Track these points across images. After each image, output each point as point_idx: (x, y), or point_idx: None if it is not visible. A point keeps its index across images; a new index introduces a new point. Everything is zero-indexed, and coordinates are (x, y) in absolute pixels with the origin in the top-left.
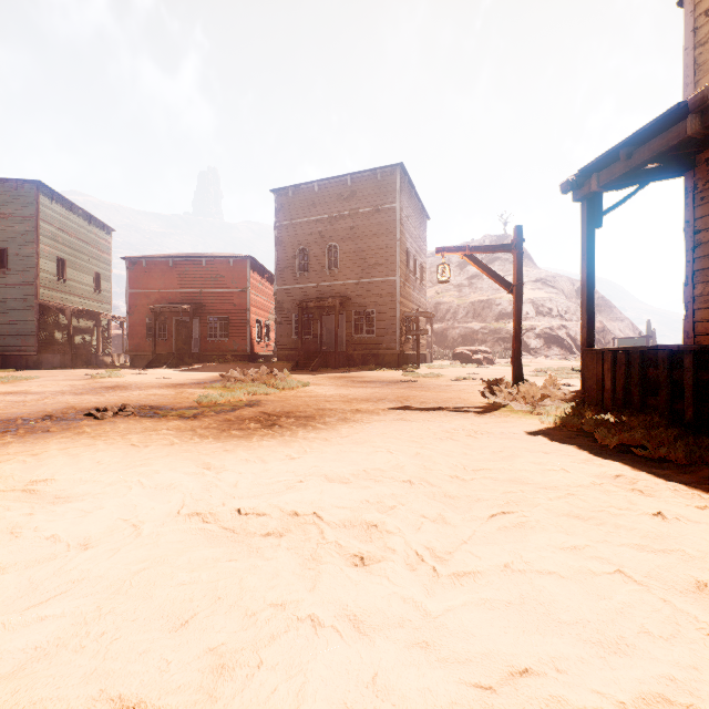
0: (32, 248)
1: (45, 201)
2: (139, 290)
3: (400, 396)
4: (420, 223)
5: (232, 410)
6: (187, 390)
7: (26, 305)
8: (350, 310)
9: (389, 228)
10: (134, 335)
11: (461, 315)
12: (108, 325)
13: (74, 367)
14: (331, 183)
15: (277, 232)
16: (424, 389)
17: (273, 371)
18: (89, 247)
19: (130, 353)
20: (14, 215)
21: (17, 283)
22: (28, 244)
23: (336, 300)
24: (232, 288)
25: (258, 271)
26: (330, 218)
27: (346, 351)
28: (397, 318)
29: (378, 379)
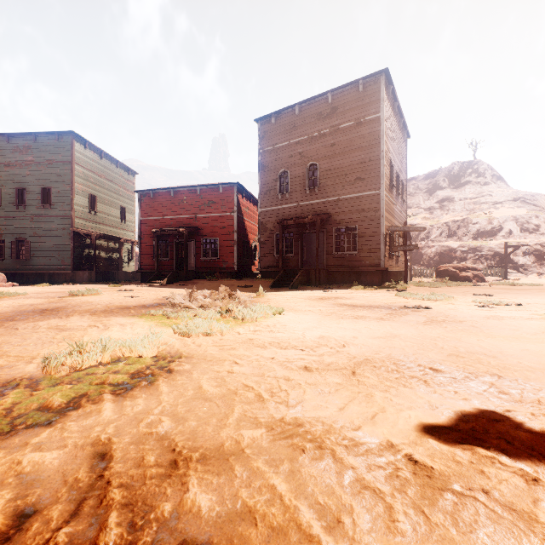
0: (69, 186)
1: (79, 148)
2: (148, 218)
3: (452, 350)
4: (401, 139)
5: (55, 413)
6: (112, 320)
7: (64, 232)
8: (330, 228)
9: (372, 140)
10: (144, 255)
11: (434, 234)
12: (131, 248)
13: (98, 282)
14: (311, 103)
15: (260, 158)
16: (470, 328)
17: (233, 293)
18: (116, 186)
19: (141, 271)
20: (57, 161)
21: (58, 214)
22: (66, 183)
23: (316, 217)
24: (221, 212)
25: (245, 197)
26: (310, 138)
27: (326, 269)
28: (381, 233)
29: (370, 301)
